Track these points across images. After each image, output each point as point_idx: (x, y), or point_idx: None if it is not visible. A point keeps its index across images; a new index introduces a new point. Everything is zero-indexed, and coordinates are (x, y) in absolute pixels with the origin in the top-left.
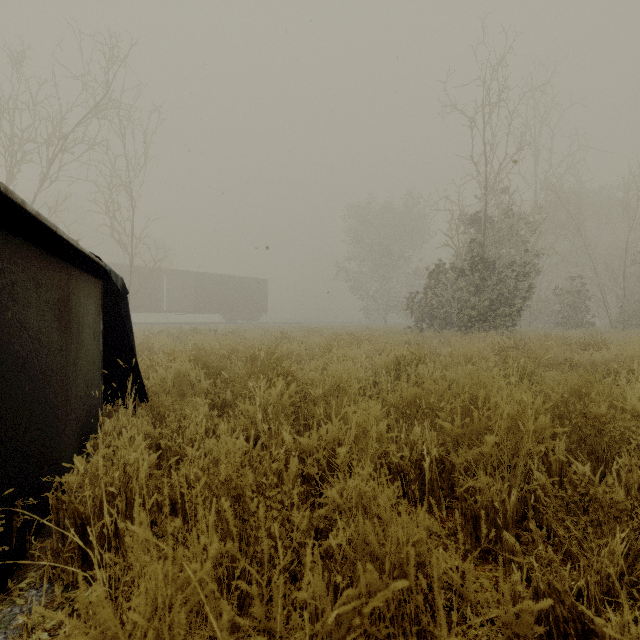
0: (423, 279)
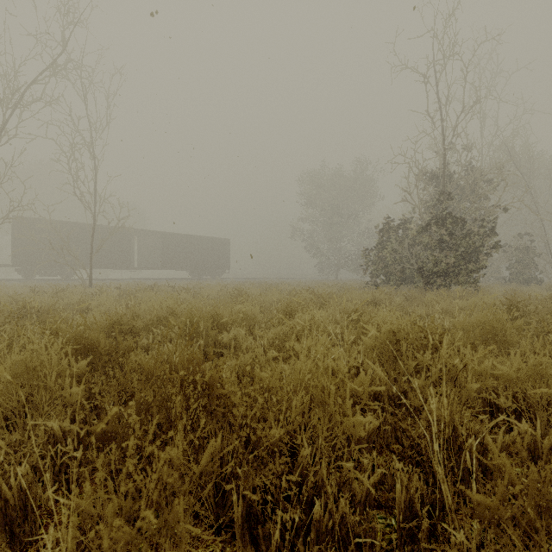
0: (372, 238)
